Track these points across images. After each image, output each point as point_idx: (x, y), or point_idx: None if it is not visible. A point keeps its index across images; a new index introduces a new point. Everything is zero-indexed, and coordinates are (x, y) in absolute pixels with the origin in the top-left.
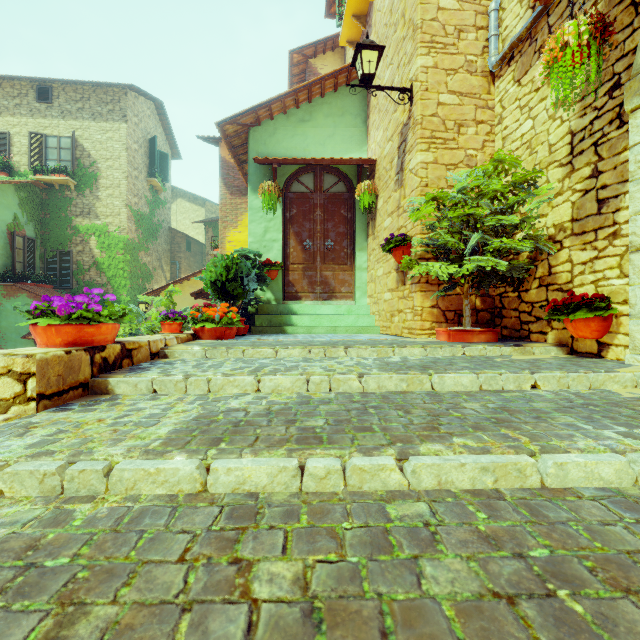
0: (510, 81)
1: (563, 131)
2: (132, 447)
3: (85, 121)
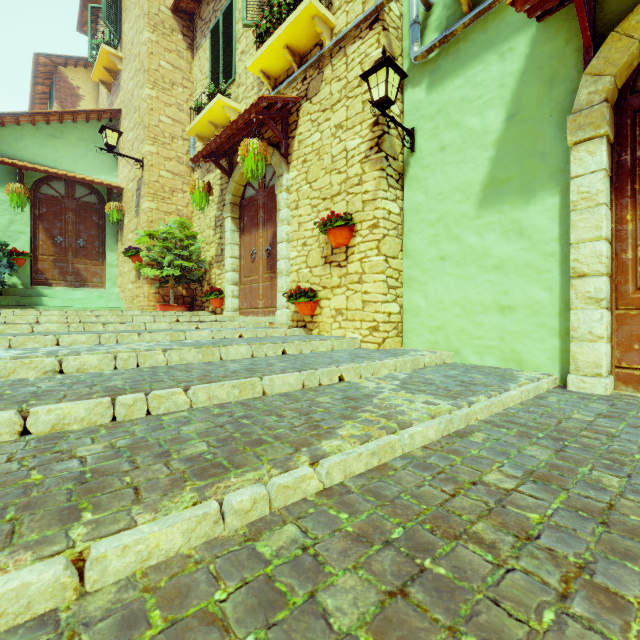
0: (199, 177)
1: (214, 214)
2: None
3: None
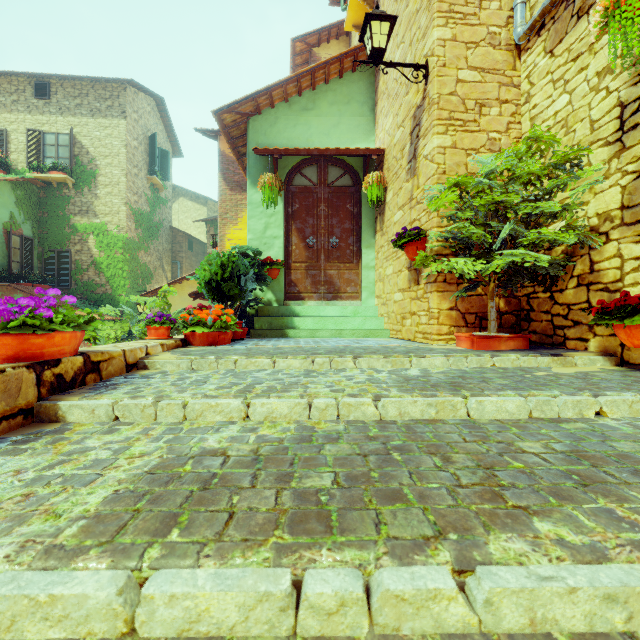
0: (540, 53)
1: (610, 103)
2: (31, 538)
3: (83, 117)
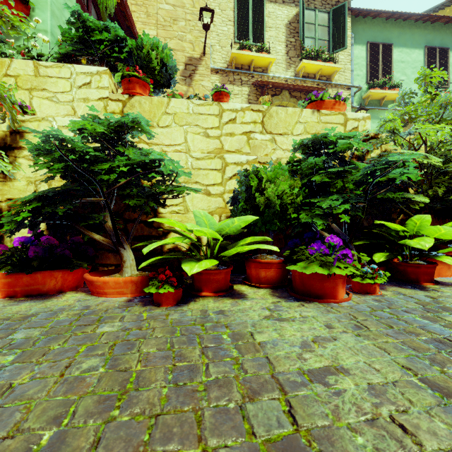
0: (217, 80)
1: None
2: None
3: None
